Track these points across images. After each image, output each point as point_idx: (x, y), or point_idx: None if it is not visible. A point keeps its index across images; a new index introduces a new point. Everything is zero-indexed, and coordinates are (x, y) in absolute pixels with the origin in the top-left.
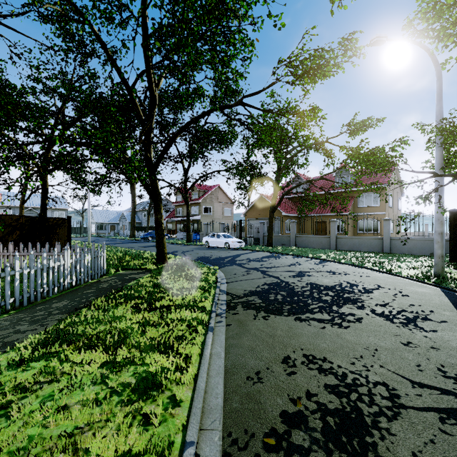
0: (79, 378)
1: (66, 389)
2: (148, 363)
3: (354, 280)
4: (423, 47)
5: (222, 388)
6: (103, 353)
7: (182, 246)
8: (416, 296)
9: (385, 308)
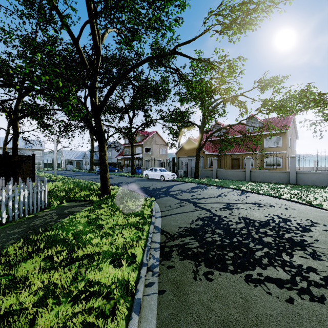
0: None
1: None
2: None
3: (283, 214)
4: None
5: None
6: None
7: (127, 178)
8: None
9: None
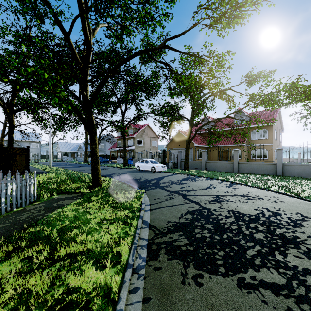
0: None
1: None
2: None
3: (273, 207)
4: None
5: None
6: None
7: (119, 169)
8: None
9: None
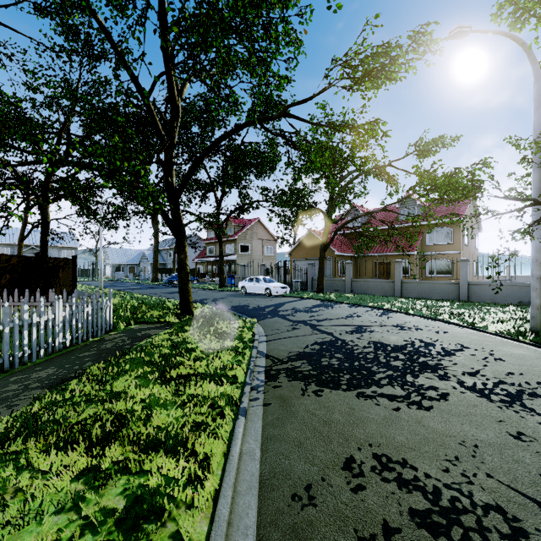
0: (39, 500)
1: (9, 526)
2: (148, 469)
3: (429, 338)
4: (516, 40)
5: (255, 516)
6: (85, 453)
7: (214, 292)
8: (513, 361)
9: (477, 378)
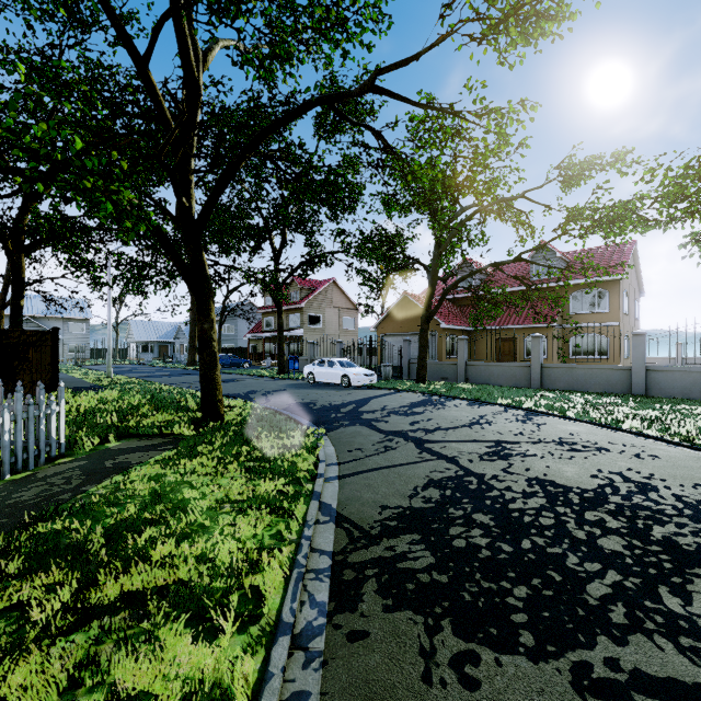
0: None
1: None
2: None
3: (634, 471)
4: None
5: None
6: None
7: (268, 381)
8: None
9: None
